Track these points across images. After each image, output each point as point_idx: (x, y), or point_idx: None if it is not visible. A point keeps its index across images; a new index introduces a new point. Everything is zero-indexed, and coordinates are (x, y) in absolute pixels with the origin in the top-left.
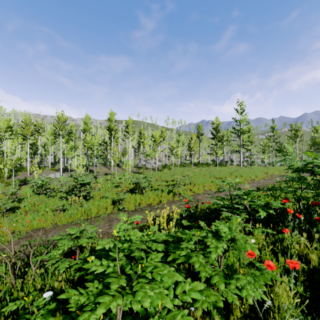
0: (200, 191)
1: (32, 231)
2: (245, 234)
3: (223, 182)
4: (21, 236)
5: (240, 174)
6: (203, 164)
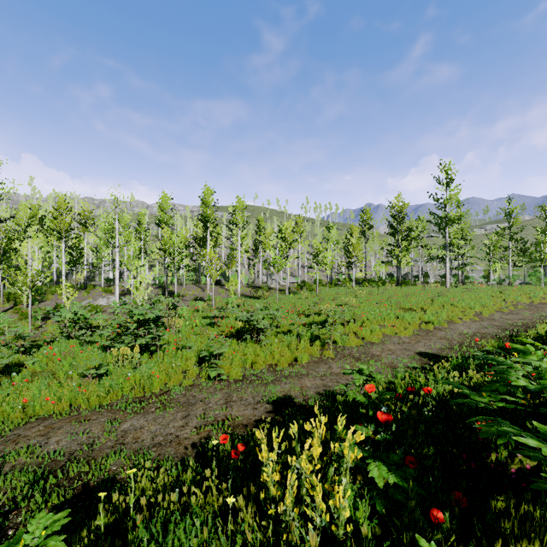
0: (376, 336)
1: (26, 425)
2: None
3: (525, 356)
4: None
5: (451, 302)
6: (373, 281)
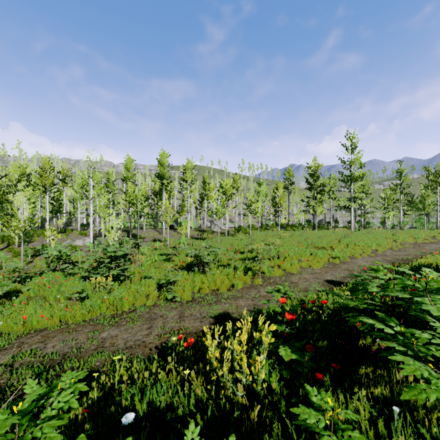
0: (295, 268)
1: (27, 335)
2: (438, 401)
3: (376, 272)
4: (6, 345)
5: (354, 242)
6: (294, 226)
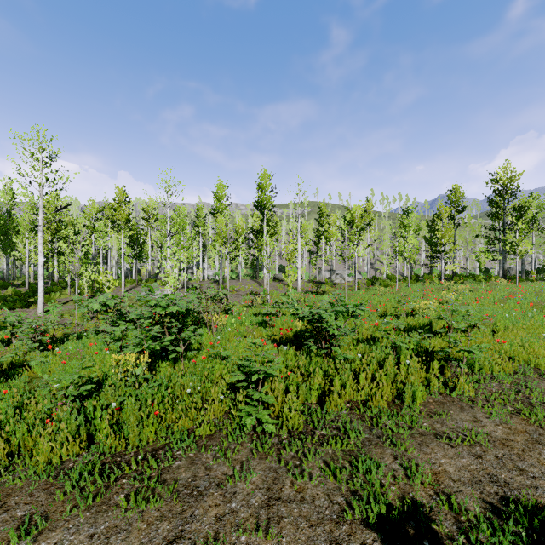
0: (533, 357)
1: None
2: None
3: None
4: None
5: None
6: (466, 276)
